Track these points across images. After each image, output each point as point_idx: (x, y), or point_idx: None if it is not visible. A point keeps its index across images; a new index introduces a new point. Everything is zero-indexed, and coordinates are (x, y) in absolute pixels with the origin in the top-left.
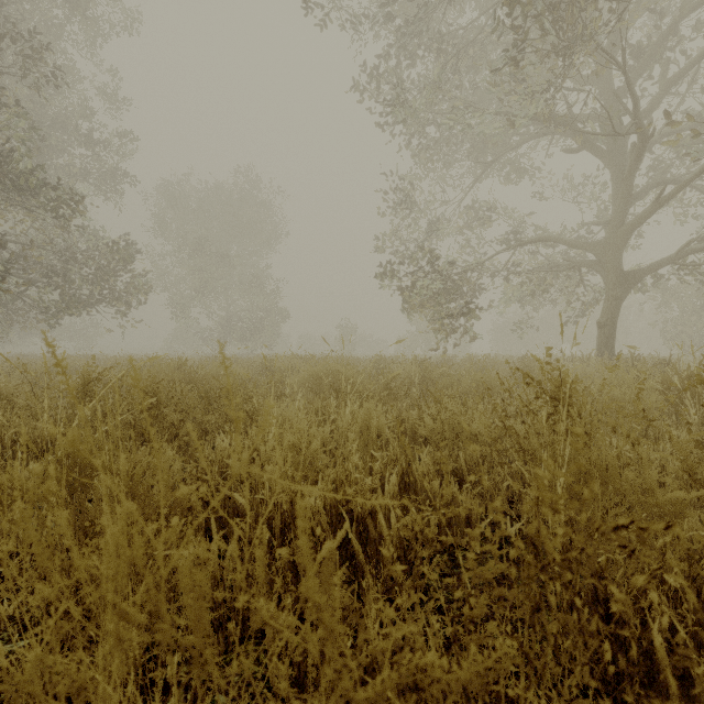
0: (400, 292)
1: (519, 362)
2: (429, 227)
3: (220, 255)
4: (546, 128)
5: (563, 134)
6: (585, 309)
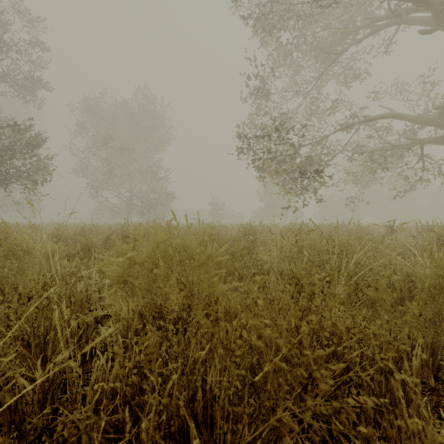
0: (261, 169)
1: (384, 230)
2: (283, 119)
3: (122, 150)
4: (393, 20)
5: (410, 24)
6: (414, 185)
